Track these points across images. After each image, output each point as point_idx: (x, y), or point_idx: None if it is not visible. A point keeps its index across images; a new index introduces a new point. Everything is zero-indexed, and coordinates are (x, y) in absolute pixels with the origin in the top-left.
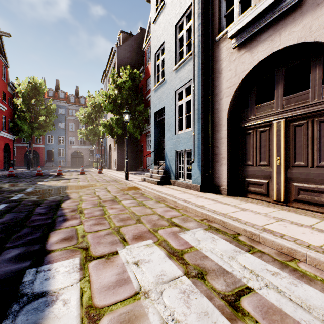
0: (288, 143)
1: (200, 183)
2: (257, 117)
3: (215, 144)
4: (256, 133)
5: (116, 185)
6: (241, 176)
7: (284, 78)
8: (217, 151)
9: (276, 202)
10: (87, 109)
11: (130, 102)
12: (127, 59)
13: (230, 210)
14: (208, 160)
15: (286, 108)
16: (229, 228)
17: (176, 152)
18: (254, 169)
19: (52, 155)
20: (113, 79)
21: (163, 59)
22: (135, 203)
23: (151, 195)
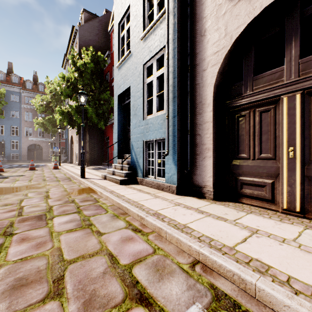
0: (308, 126)
1: (176, 182)
2: (256, 92)
3: (196, 130)
4: (254, 114)
5: (65, 186)
6: (232, 173)
7: (299, 32)
8: (199, 140)
9: (287, 211)
10: (46, 96)
11: (93, 88)
12: (90, 41)
13: (235, 237)
14: (186, 152)
15: (303, 75)
16: (259, 297)
17: (145, 143)
18: (251, 165)
19: (3, 148)
20: (72, 61)
21: (128, 29)
22: (76, 223)
23: (108, 201)
